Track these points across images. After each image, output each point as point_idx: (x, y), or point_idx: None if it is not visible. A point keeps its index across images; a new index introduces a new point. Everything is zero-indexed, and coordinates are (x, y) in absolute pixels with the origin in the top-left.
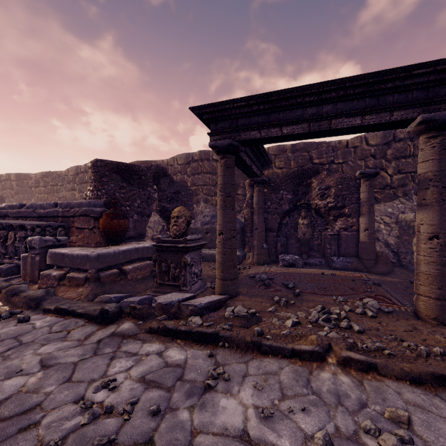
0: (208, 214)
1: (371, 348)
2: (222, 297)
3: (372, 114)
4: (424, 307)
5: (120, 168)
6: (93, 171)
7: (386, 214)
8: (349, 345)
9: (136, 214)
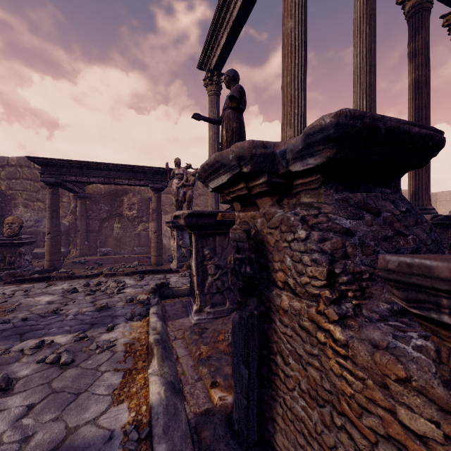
0: (32, 219)
1: (119, 271)
2: (51, 267)
3: (133, 180)
4: (152, 260)
5: None
6: None
7: None
8: (110, 271)
9: None
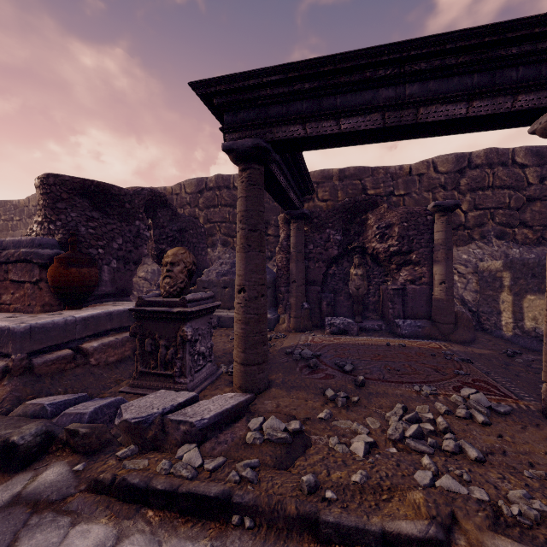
0: (227, 261)
1: (529, 515)
2: (243, 400)
3: (484, 99)
4: None
5: (88, 190)
6: (42, 192)
7: (460, 261)
8: (492, 516)
9: (115, 260)
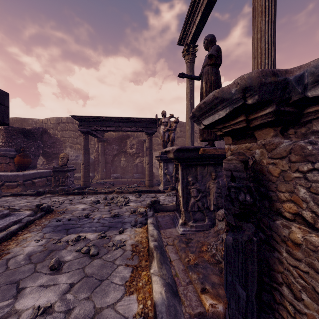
0: (74, 155)
1: (125, 190)
2: (84, 186)
3: (133, 128)
4: (146, 183)
5: (23, 131)
6: (6, 132)
7: None
8: (119, 189)
9: (32, 155)
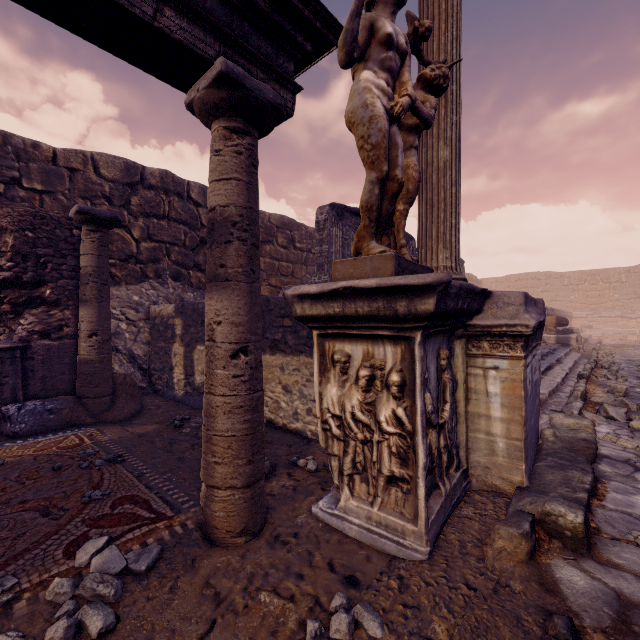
0: None
1: None
2: None
3: None
4: (224, 515)
5: None
6: None
7: (131, 304)
8: None
9: None
